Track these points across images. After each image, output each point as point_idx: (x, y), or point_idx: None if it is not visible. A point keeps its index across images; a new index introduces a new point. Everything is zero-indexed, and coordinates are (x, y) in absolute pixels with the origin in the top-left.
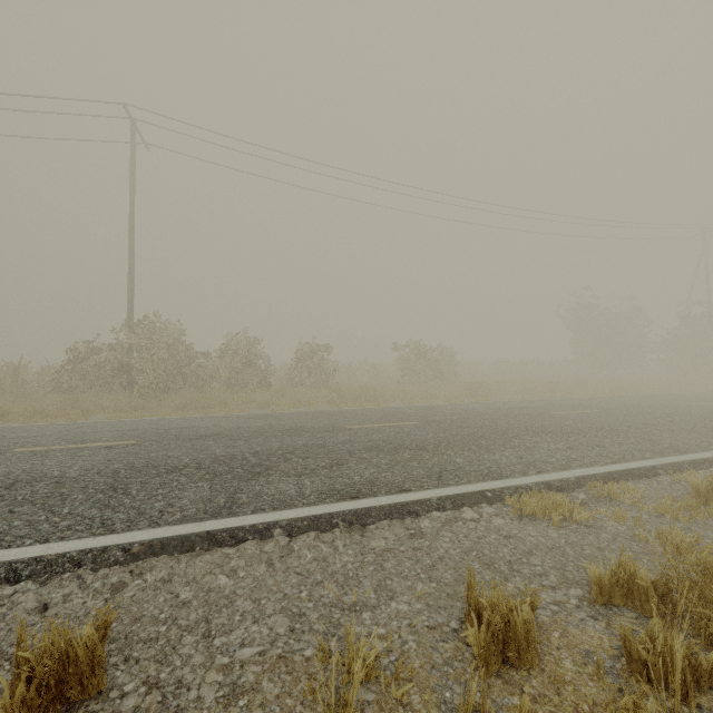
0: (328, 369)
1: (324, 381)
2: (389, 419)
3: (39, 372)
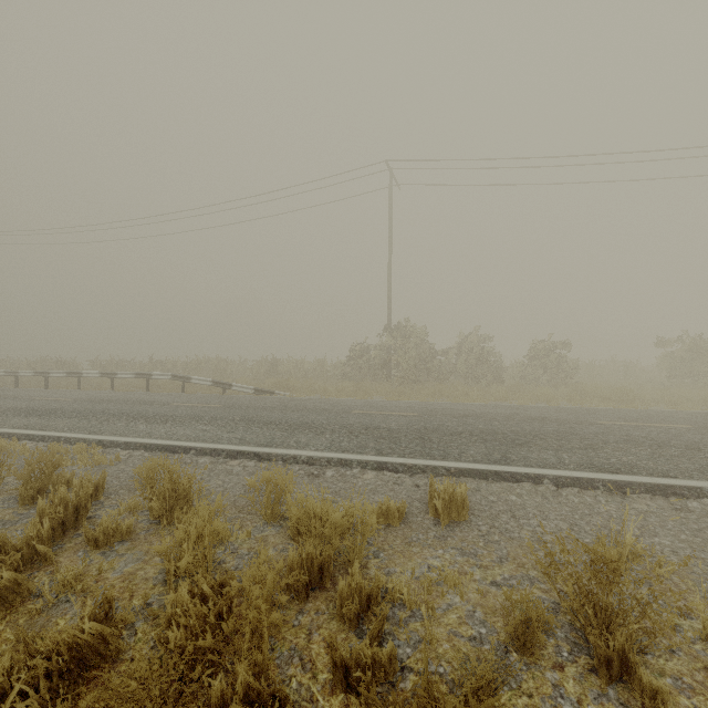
0: (566, 367)
1: (562, 379)
2: (649, 420)
3: (334, 365)
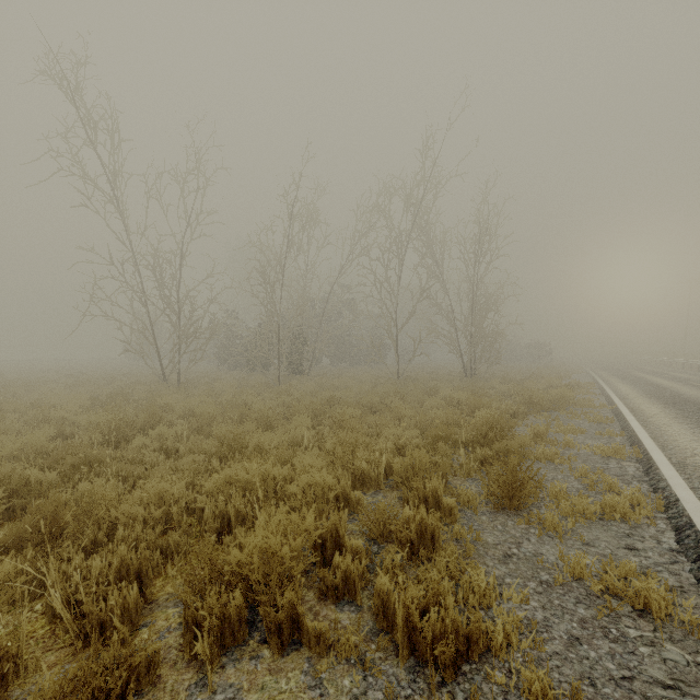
0: None
1: None
2: None
3: None
